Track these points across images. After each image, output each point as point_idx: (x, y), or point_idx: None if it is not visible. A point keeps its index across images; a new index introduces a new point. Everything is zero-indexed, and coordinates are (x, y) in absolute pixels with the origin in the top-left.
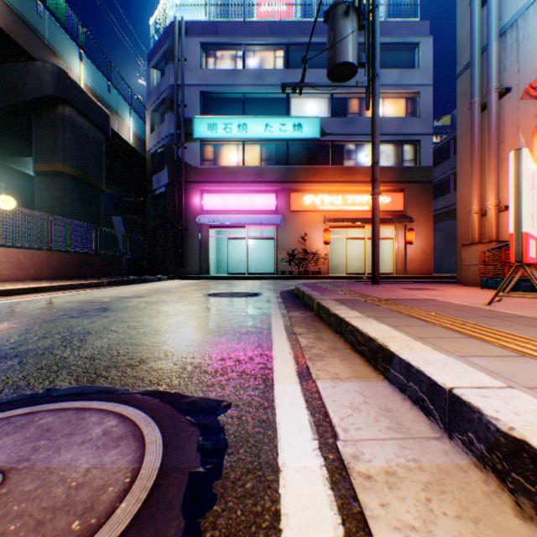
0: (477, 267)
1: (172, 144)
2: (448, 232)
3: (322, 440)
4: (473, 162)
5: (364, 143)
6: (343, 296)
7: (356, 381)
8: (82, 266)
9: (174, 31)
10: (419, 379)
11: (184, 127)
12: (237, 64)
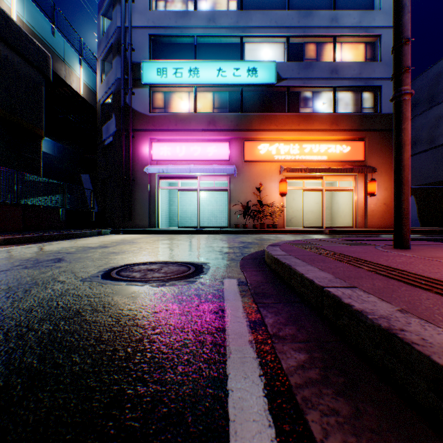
0: None
1: (119, 90)
2: None
3: None
4: None
5: (321, 90)
6: None
7: None
8: None
9: None
10: None
11: (131, 71)
12: (188, 7)
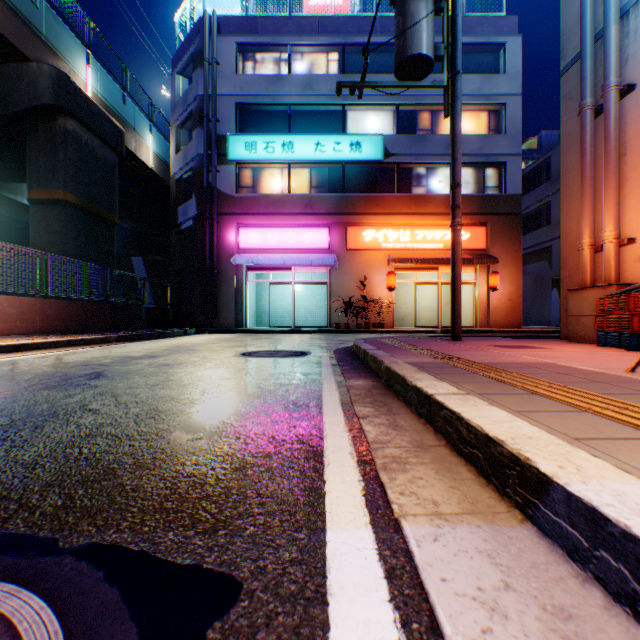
0: (590, 318)
1: (201, 167)
2: (539, 275)
3: None
4: (584, 182)
5: (437, 167)
6: (420, 358)
7: (473, 523)
8: (87, 317)
9: (204, 28)
10: (636, 556)
11: (216, 147)
12: (281, 69)
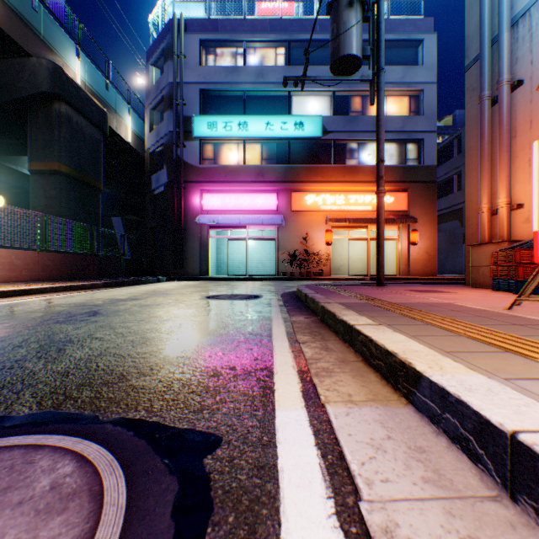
0: (488, 268)
1: (171, 143)
2: (452, 232)
3: (339, 500)
4: (483, 158)
5: (367, 142)
6: (349, 299)
7: (373, 406)
8: (78, 267)
9: (174, 28)
10: (461, 412)
11: (183, 126)
12: (237, 61)
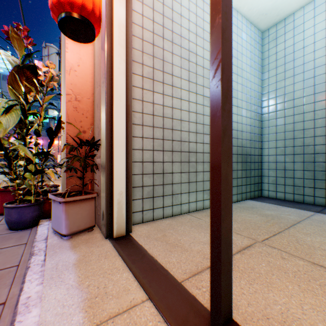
0: None
1: None
2: None
3: None
4: None
5: None
6: None
7: None
8: None
9: None
10: None
11: None
12: None
